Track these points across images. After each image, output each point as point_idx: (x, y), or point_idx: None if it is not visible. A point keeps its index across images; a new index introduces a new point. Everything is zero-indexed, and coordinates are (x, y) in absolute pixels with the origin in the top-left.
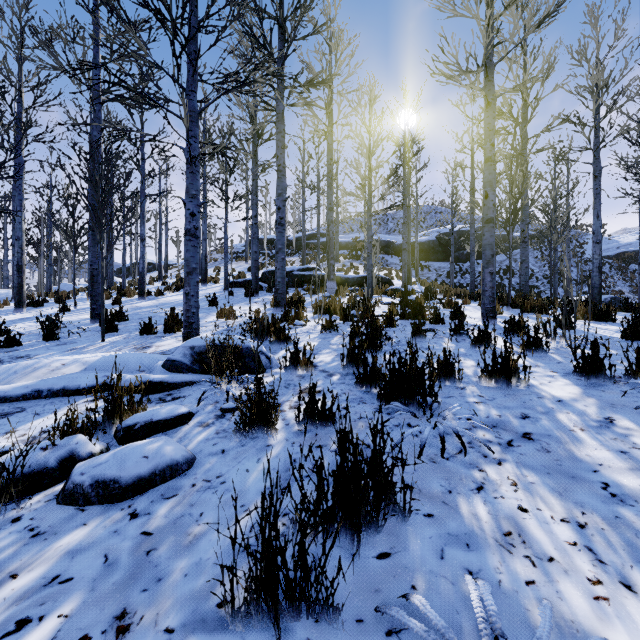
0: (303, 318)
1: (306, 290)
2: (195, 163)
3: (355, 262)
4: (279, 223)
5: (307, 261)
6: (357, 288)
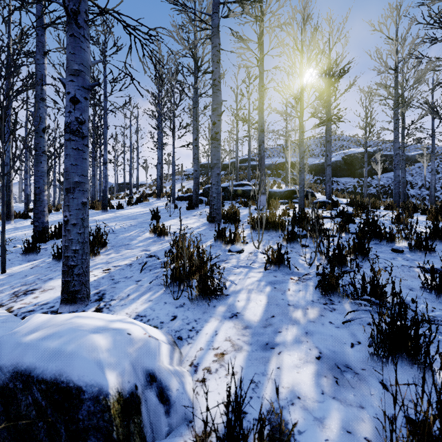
0: (240, 240)
1: (240, 203)
2: (78, 22)
3: (277, 179)
4: (214, 138)
5: (239, 179)
6: (285, 201)
